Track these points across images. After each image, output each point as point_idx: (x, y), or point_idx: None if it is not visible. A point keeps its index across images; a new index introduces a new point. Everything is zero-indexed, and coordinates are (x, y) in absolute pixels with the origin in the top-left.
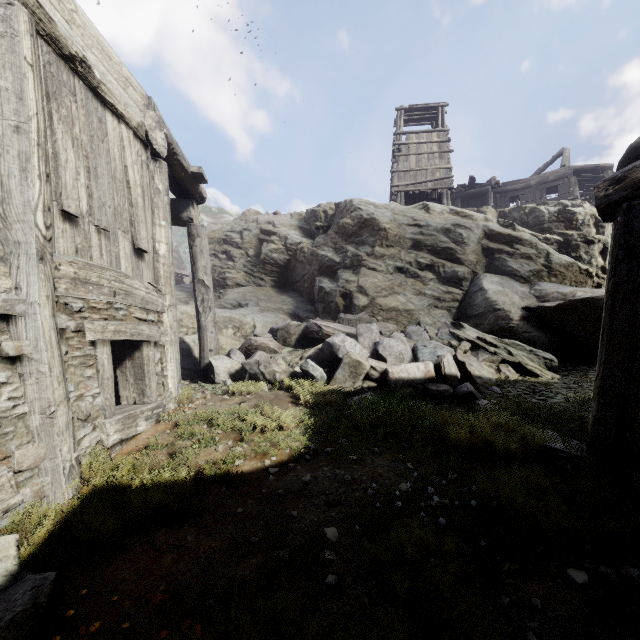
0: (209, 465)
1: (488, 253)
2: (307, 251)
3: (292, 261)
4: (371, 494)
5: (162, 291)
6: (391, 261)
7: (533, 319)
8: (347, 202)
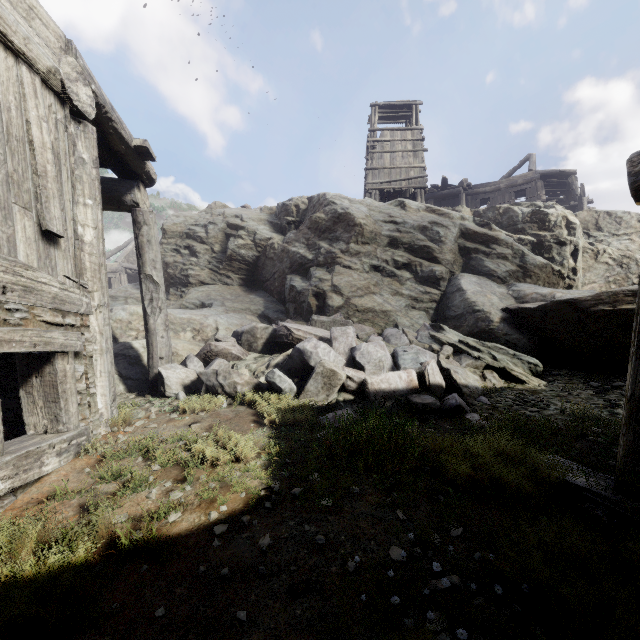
0: (125, 531)
1: (465, 252)
2: (277, 247)
3: (261, 258)
4: (352, 569)
5: (88, 287)
6: (367, 259)
7: (513, 321)
8: (320, 196)
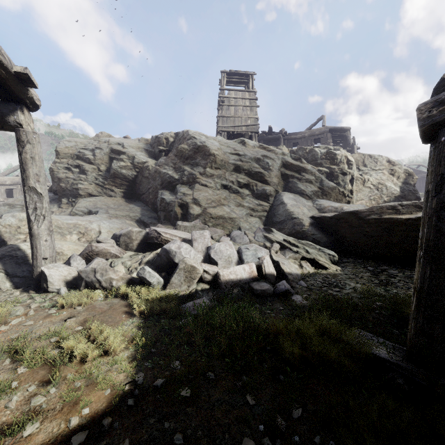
0: None
1: (285, 177)
2: (151, 169)
3: (139, 176)
4: None
5: None
6: (219, 180)
7: (317, 225)
8: (184, 132)
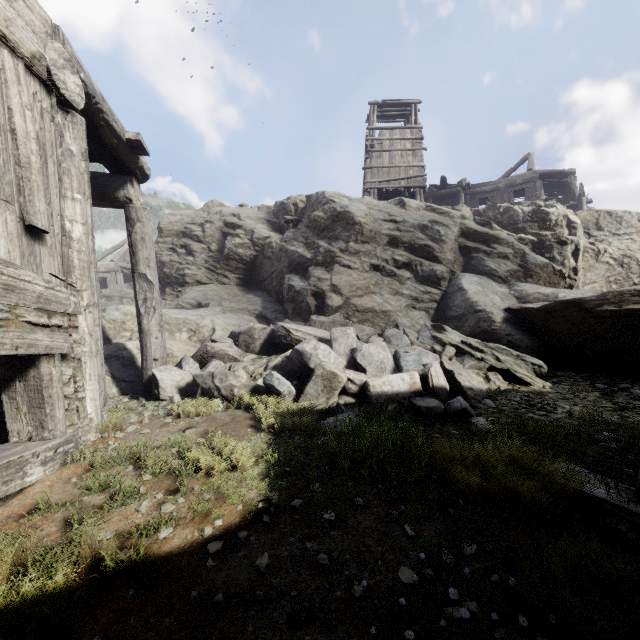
0: (110, 552)
1: (465, 252)
2: (276, 246)
3: (259, 257)
4: (359, 594)
5: (76, 286)
6: (366, 258)
7: (515, 321)
8: (319, 194)
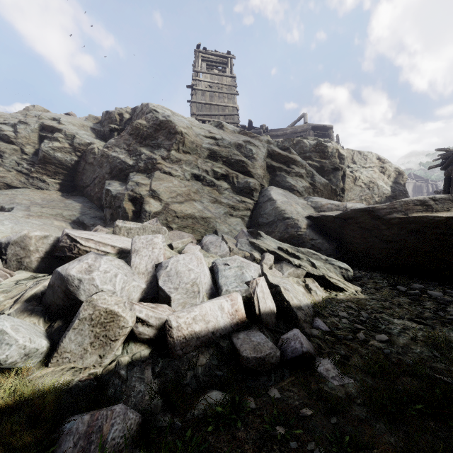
0: None
1: (271, 170)
2: (98, 152)
3: (81, 163)
4: None
5: None
6: (188, 167)
7: (316, 227)
8: (143, 105)
